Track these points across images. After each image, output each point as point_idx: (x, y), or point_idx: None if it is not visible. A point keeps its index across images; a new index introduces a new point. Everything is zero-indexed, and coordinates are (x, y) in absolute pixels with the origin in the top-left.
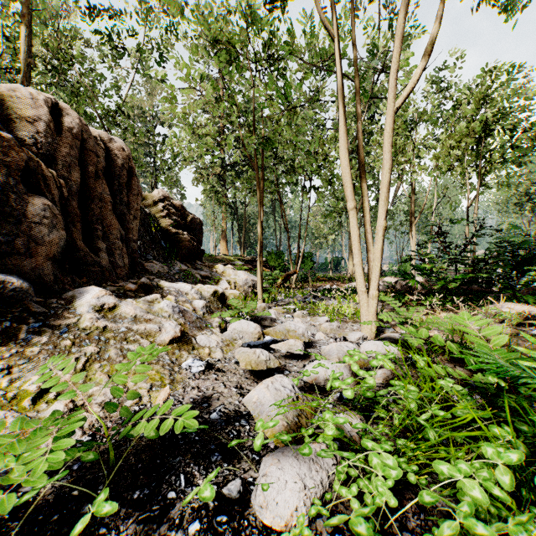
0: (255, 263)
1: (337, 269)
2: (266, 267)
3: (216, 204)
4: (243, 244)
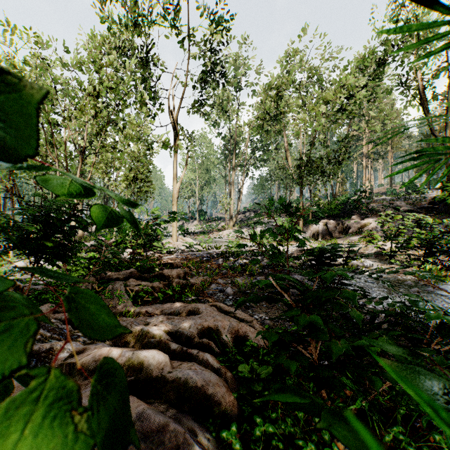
0: None
1: None
2: None
3: None
4: None
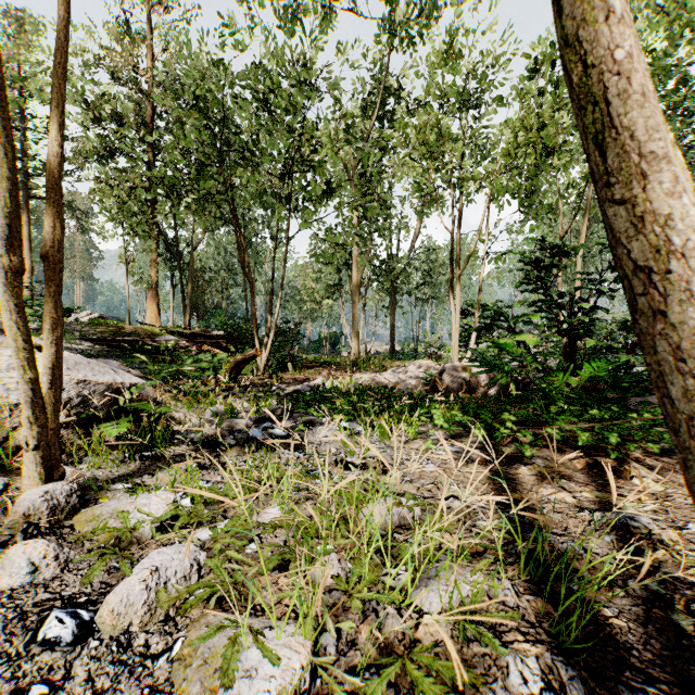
0: (202, 339)
1: (335, 348)
2: (221, 346)
3: (128, 235)
4: (189, 308)
